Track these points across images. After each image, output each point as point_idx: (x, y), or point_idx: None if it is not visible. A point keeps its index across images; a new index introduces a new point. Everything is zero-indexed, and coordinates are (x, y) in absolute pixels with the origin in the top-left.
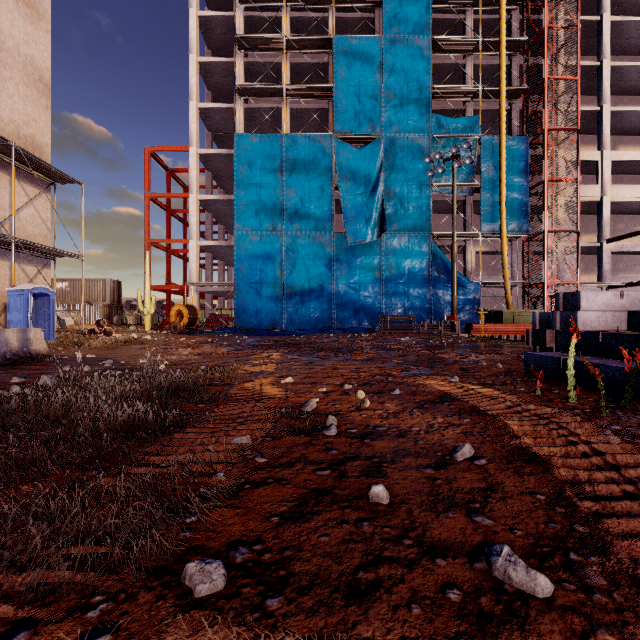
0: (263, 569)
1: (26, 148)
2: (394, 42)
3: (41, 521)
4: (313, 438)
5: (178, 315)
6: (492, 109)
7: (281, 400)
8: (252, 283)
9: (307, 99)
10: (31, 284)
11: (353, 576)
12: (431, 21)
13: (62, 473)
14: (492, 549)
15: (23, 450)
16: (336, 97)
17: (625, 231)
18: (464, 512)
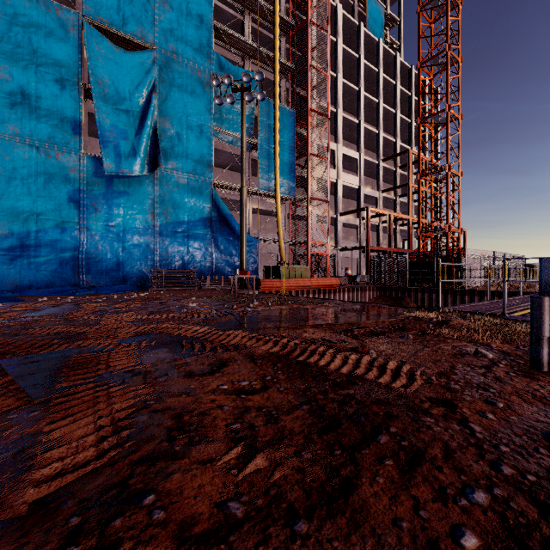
0: None
1: None
2: None
3: None
4: None
5: None
6: (266, 77)
7: None
8: None
9: None
10: None
11: None
12: None
13: None
14: None
15: None
16: None
17: (345, 210)
18: None
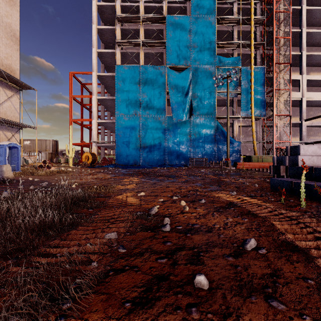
0: None
1: (6, 71)
2: (197, 19)
3: None
4: (155, 233)
5: (86, 158)
6: (246, 53)
7: (137, 206)
8: (124, 141)
9: (152, 47)
10: (8, 141)
11: None
12: (216, 8)
13: None
14: None
15: None
16: (167, 46)
17: (313, 115)
18: (262, 297)
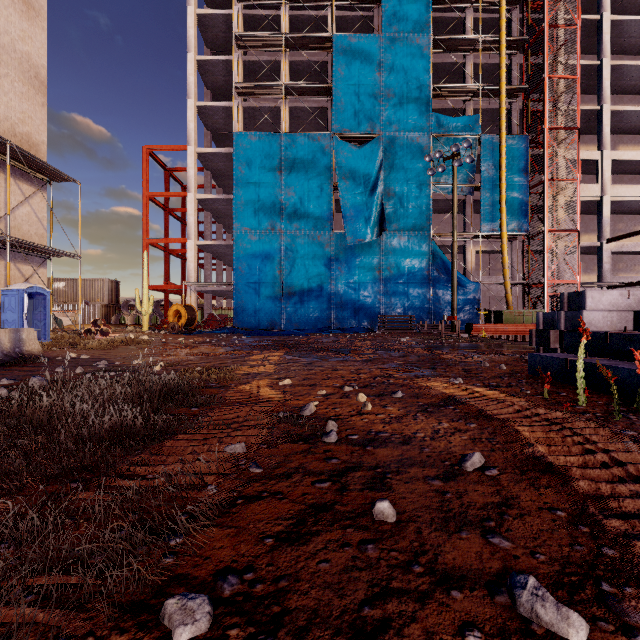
0: (254, 604)
1: (22, 146)
2: (394, 40)
3: (8, 544)
4: (312, 445)
5: (176, 315)
6: (492, 108)
7: (279, 403)
8: (251, 283)
9: (306, 98)
10: (26, 283)
11: (357, 613)
12: (431, 19)
13: (39, 486)
14: (515, 580)
15: (1, 459)
16: (335, 96)
17: (625, 231)
18: (479, 532)
